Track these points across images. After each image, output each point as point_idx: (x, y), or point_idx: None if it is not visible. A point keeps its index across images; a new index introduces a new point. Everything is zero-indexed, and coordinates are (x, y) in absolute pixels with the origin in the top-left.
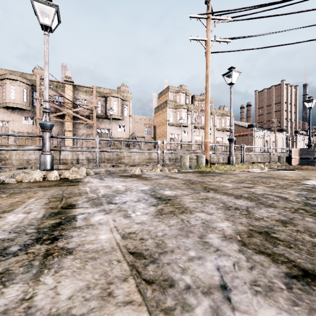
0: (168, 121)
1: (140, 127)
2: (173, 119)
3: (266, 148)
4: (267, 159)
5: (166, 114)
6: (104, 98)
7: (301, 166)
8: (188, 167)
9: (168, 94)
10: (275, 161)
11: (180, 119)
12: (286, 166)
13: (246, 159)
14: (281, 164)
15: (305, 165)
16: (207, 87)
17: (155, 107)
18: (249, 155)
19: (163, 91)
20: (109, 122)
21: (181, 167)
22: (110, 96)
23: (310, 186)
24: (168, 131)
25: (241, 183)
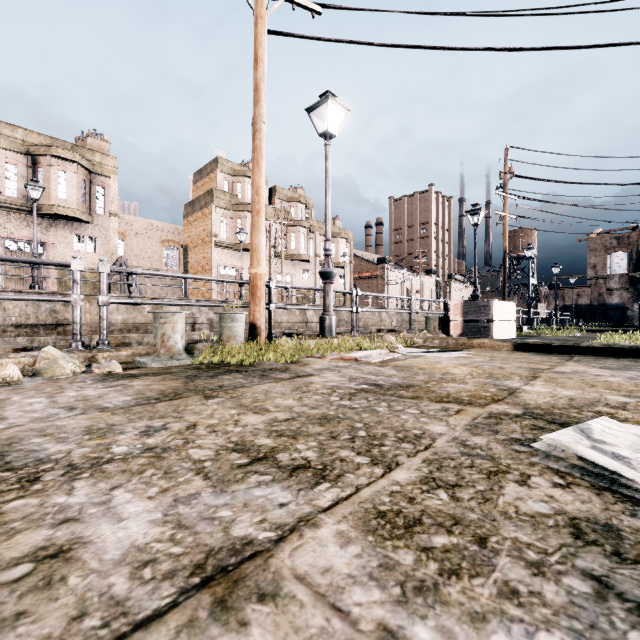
0: (215, 236)
1: (151, 246)
2: (227, 234)
3: (407, 303)
4: (407, 322)
5: (210, 220)
6: (28, 157)
7: (471, 339)
8: (182, 351)
9: (216, 175)
10: (420, 326)
11: (239, 233)
12: (442, 340)
13: (372, 323)
14: (431, 333)
15: (473, 336)
16: (257, 119)
17: (187, 204)
18: (378, 314)
19: (204, 168)
20: (45, 224)
21: (156, 351)
22: (48, 153)
23: (572, 469)
24: (216, 260)
25: (243, 481)
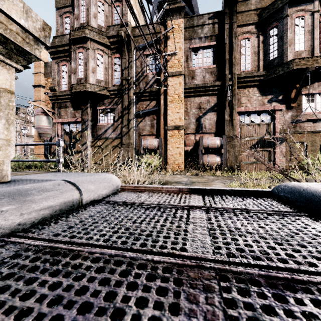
0: None
1: None
2: None
3: None
4: None
5: None
6: None
7: None
8: None
9: None
10: None
11: None
12: None
13: None
14: None
15: None
16: None
17: None
18: None
19: None
20: None
21: None
22: None
23: None
24: None
25: None
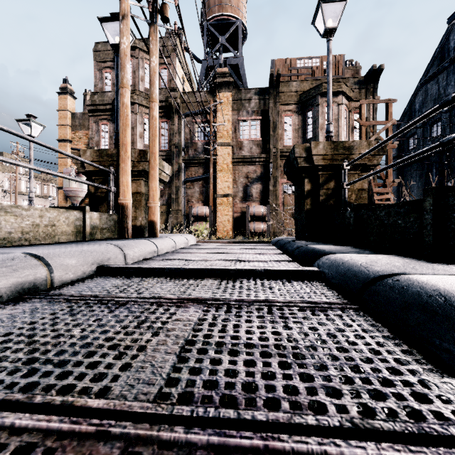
0: None
1: None
2: None
3: None
4: None
5: None
6: None
7: None
8: None
9: None
10: None
11: None
12: None
13: None
14: None
15: None
16: (16, 197)
17: None
18: None
19: None
20: None
21: None
22: None
23: None
24: None
25: None
